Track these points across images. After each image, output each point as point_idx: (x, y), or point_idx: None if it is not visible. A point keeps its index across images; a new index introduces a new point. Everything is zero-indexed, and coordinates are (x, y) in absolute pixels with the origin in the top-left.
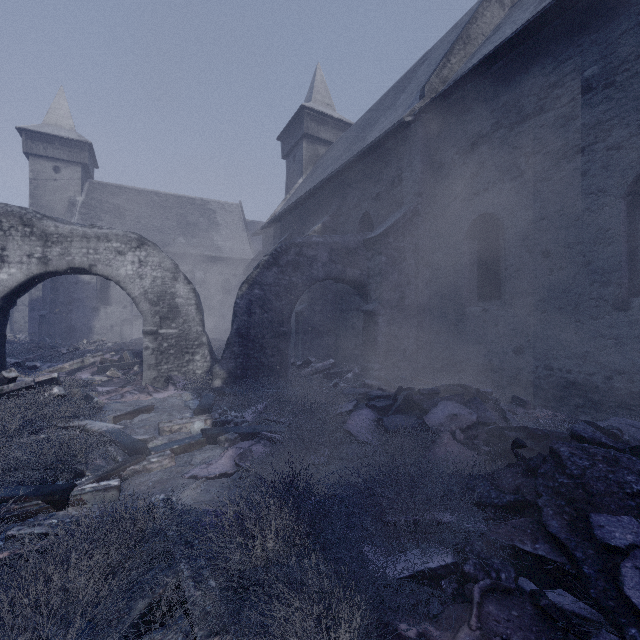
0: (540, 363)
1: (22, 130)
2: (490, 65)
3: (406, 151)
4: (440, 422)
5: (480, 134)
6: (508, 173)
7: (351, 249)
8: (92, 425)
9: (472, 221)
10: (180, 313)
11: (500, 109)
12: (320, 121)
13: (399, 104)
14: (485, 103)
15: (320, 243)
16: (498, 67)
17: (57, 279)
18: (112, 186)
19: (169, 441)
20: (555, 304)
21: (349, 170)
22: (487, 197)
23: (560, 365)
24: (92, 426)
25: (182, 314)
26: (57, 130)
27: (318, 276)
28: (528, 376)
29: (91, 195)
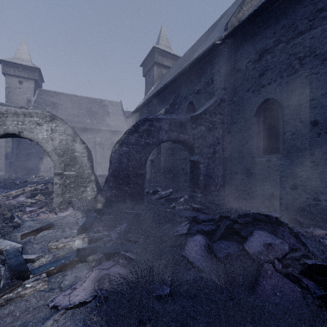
0: (310, 196)
1: (1, 61)
2: (273, 2)
3: (216, 63)
4: (258, 250)
5: (265, 48)
6: (286, 71)
7: (182, 123)
8: (1, 243)
9: (260, 104)
10: (77, 162)
11: (280, 31)
12: (163, 55)
13: (210, 38)
14: (269, 28)
15: (164, 119)
16: (278, 4)
17: (19, 142)
18: (51, 92)
19: (52, 258)
20: (322, 156)
21: (180, 77)
22: (270, 88)
23: (326, 198)
24: (0, 244)
25: (78, 162)
26: (21, 61)
27: (162, 139)
28: (301, 204)
29: (39, 96)
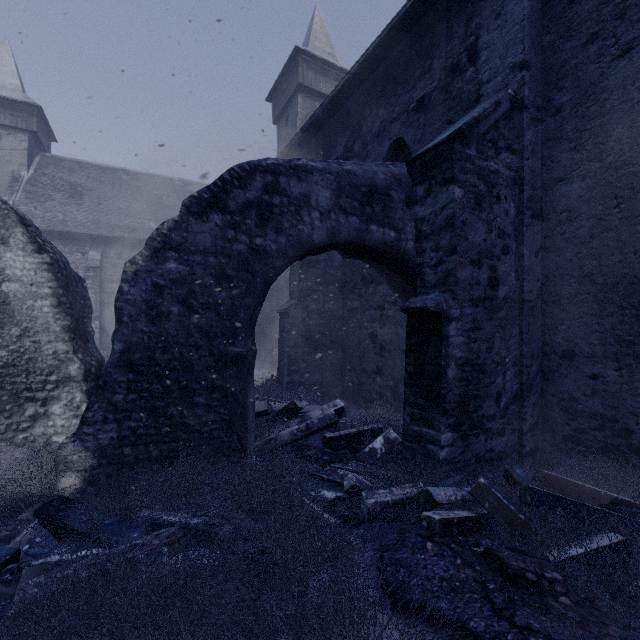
0: None
1: None
2: None
3: None
4: None
5: None
6: None
7: (378, 187)
8: None
9: None
10: (13, 314)
11: None
12: (319, 70)
13: None
14: None
15: (316, 170)
16: None
17: None
18: (70, 161)
19: None
20: None
21: (365, 79)
22: None
23: None
24: None
25: (18, 317)
26: None
27: (312, 237)
28: None
29: (42, 170)
